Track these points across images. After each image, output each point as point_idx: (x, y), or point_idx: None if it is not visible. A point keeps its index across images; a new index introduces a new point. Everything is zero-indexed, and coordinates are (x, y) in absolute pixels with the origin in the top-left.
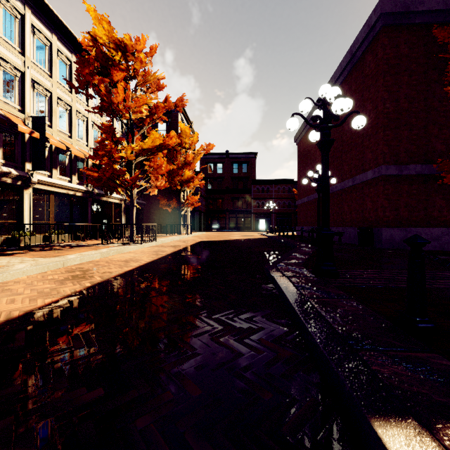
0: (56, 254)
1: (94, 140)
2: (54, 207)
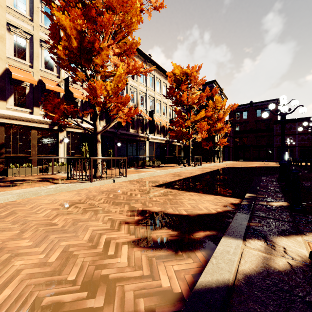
0: (163, 169)
1: (169, 114)
2: (155, 149)
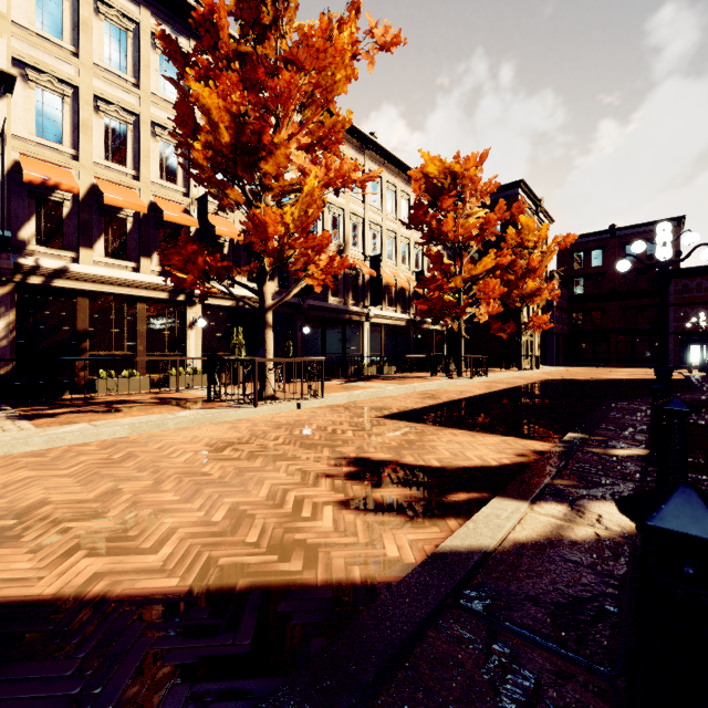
0: (402, 383)
1: (415, 261)
2: (383, 339)
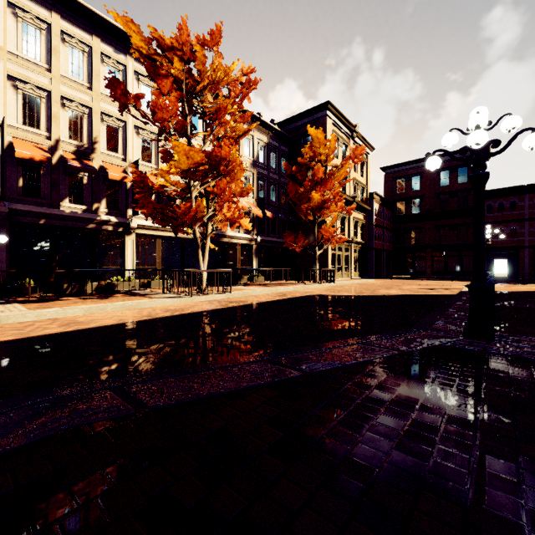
0: (63, 305)
1: None
2: (162, 252)
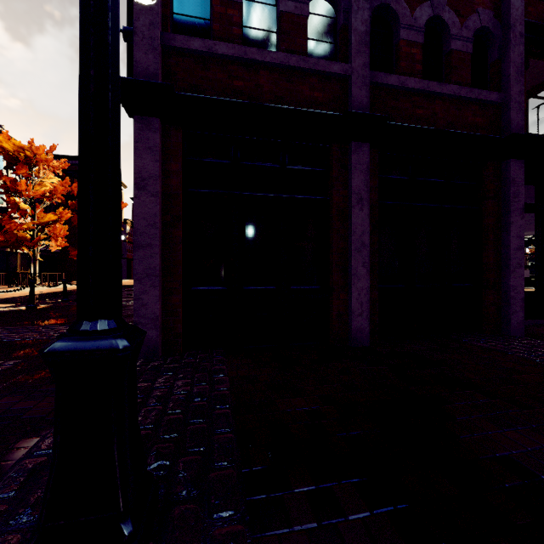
0: None
1: None
2: None
